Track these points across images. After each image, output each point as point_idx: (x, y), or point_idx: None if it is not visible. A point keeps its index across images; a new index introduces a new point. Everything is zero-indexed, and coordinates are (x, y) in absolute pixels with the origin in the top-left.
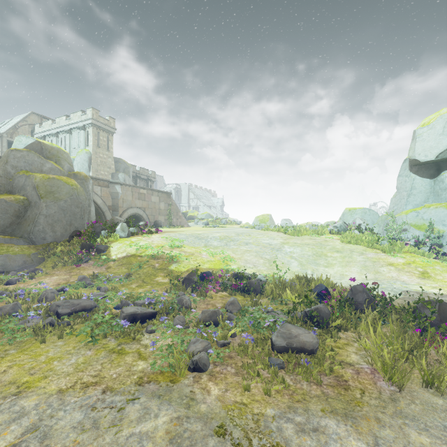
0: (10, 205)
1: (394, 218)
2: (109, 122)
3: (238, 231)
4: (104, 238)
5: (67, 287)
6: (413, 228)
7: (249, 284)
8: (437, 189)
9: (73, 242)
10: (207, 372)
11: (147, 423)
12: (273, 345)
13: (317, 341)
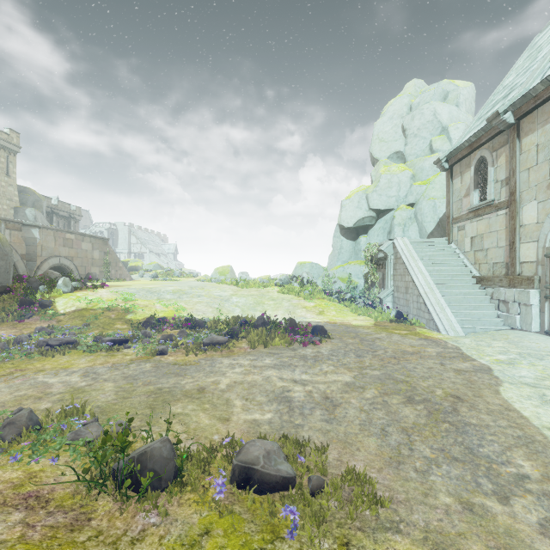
0: None
1: (328, 273)
2: (10, 137)
3: (192, 285)
4: (45, 293)
5: (30, 335)
6: (340, 280)
7: (196, 322)
8: (356, 250)
9: (3, 299)
10: (167, 355)
11: (142, 366)
12: (203, 343)
13: (227, 340)
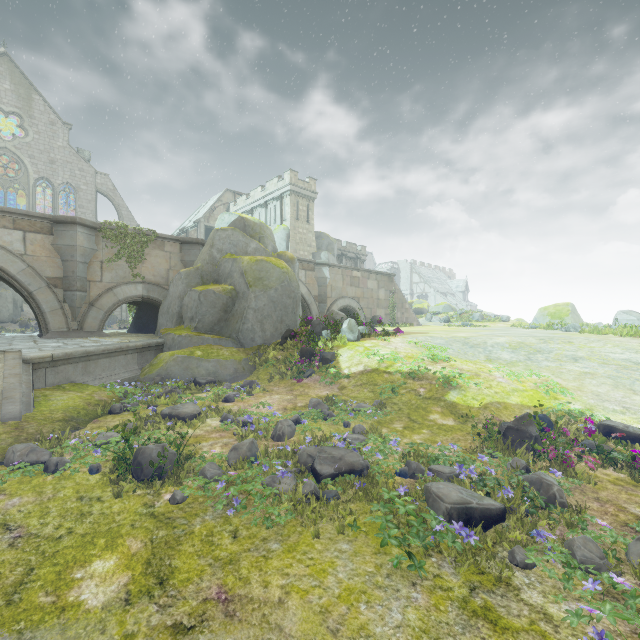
0: (218, 297)
1: None
2: (309, 185)
3: (533, 334)
4: (327, 341)
5: (300, 416)
6: None
7: None
8: None
9: (287, 346)
10: None
11: None
12: None
13: None
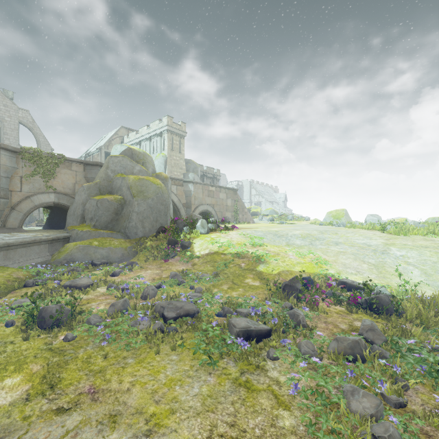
0: (111, 204)
1: None
2: (181, 127)
3: (318, 228)
4: (186, 234)
5: (162, 283)
6: None
7: (377, 300)
8: None
9: (160, 237)
10: None
11: None
12: None
13: None
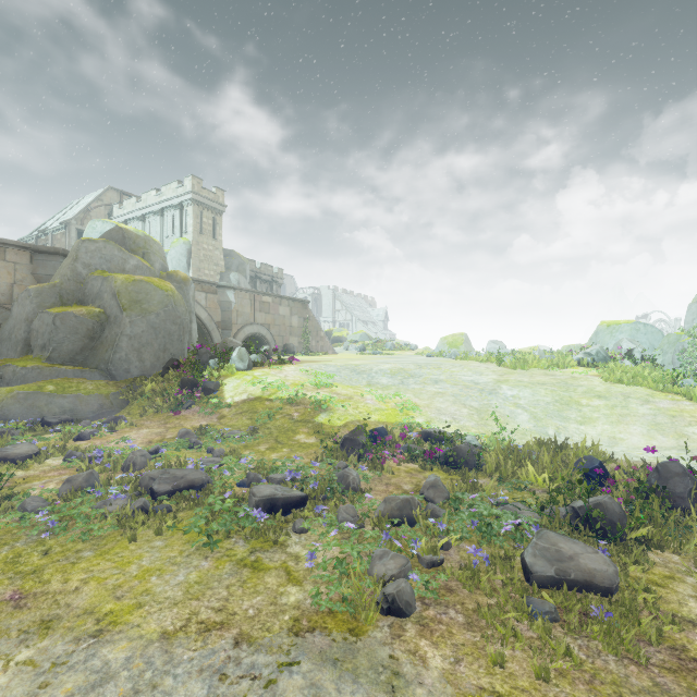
0: (81, 321)
1: (696, 340)
2: (216, 196)
3: (418, 361)
4: (214, 371)
5: (163, 447)
6: None
7: (456, 452)
8: None
9: (169, 377)
10: (412, 618)
11: None
12: (529, 572)
13: (615, 569)
